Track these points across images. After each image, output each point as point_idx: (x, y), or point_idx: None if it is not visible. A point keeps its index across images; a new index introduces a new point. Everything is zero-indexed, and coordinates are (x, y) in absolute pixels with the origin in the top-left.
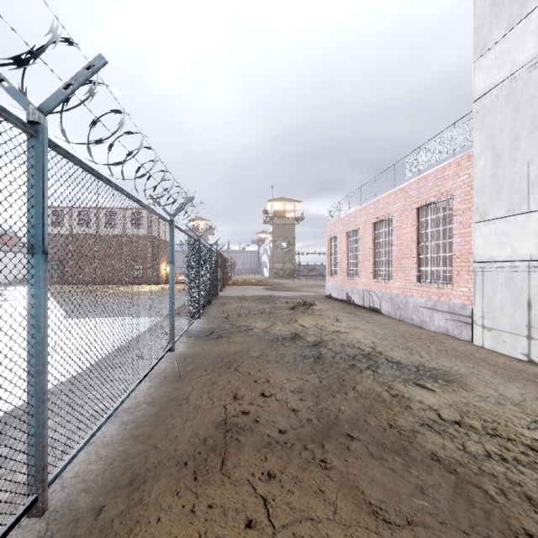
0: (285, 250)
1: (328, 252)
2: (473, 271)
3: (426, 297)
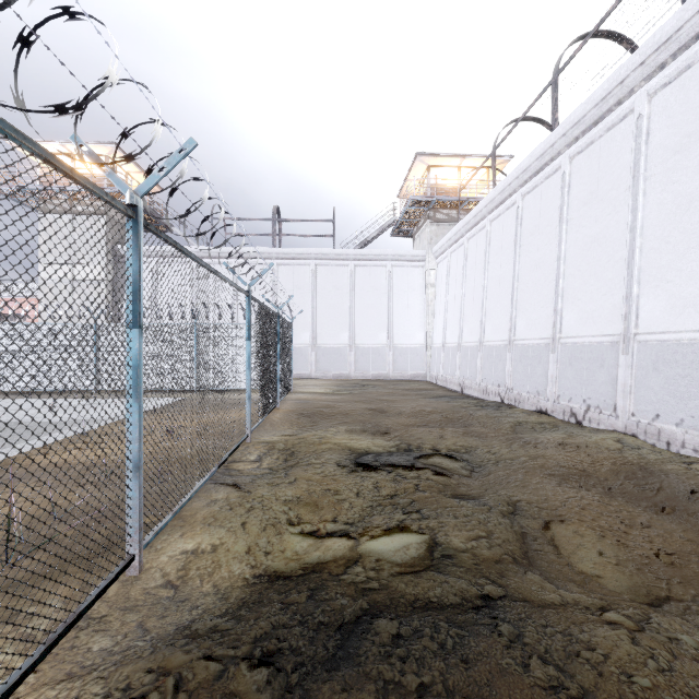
0: None
1: None
2: None
3: None
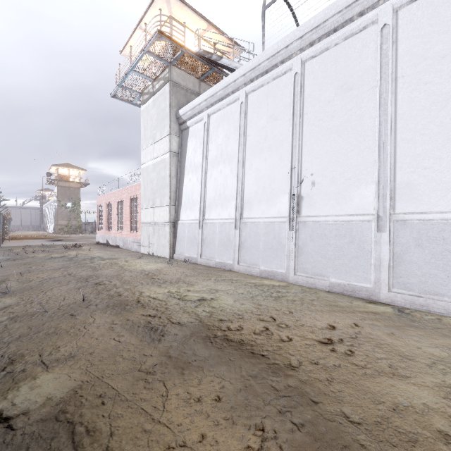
0: (70, 209)
1: (98, 215)
2: (141, 226)
3: (133, 237)
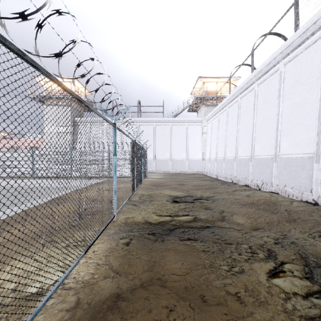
0: None
1: None
2: None
3: None
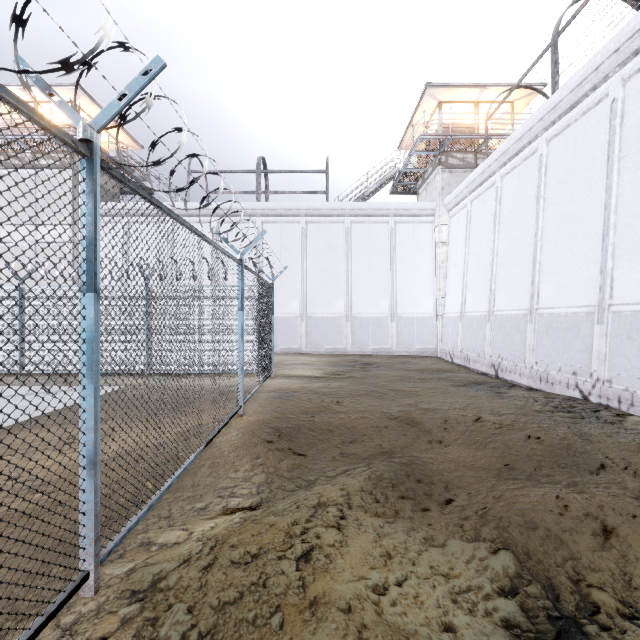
0: None
1: None
2: None
3: None
